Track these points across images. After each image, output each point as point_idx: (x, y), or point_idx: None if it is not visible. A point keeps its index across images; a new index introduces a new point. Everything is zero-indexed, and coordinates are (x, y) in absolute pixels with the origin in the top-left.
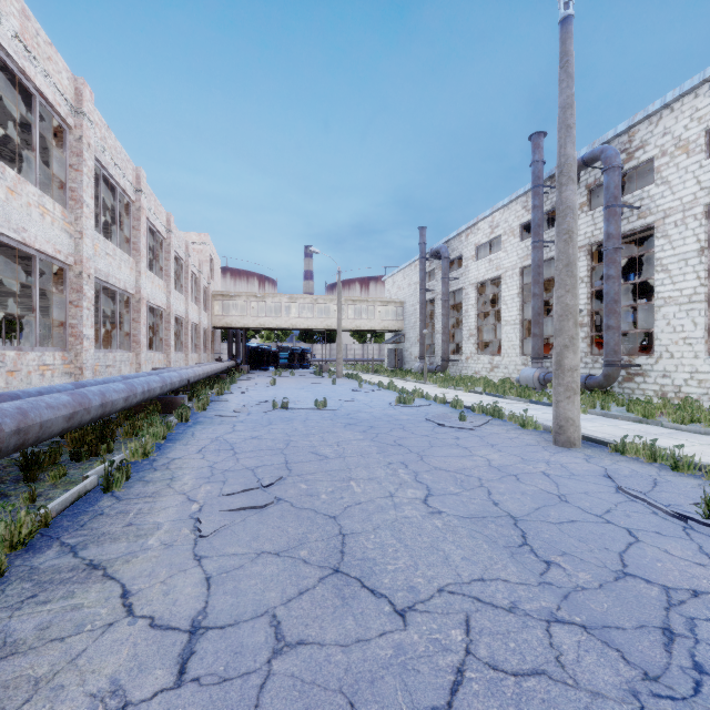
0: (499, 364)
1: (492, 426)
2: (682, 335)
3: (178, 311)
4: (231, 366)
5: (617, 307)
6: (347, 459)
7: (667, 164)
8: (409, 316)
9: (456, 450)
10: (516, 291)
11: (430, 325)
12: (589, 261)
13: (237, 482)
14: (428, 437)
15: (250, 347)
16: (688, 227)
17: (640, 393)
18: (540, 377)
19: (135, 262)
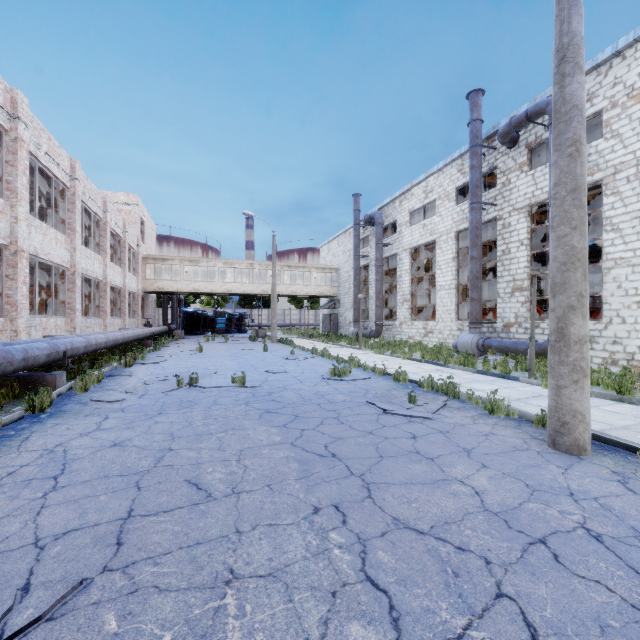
0: (434, 329)
1: (451, 411)
2: (636, 299)
3: (89, 271)
4: (160, 332)
5: None
6: (242, 501)
7: (618, 116)
8: (344, 282)
9: (419, 467)
10: (451, 255)
11: (364, 291)
12: (529, 222)
13: None
14: (373, 436)
15: (186, 312)
16: None
17: None
18: (479, 343)
19: (10, 205)
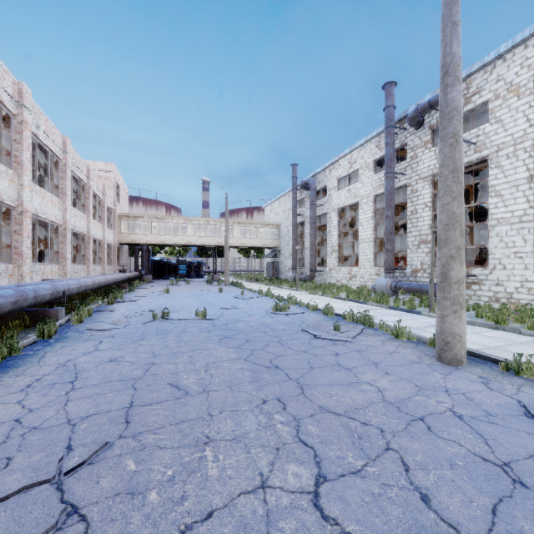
0: (357, 274)
1: (366, 336)
2: (514, 250)
3: (77, 227)
4: (133, 276)
5: None
6: (211, 396)
7: (500, 106)
8: (284, 236)
9: (339, 374)
10: (370, 214)
11: (301, 243)
12: (432, 189)
13: (26, 462)
14: (306, 354)
15: (153, 260)
16: (519, 159)
17: (476, 298)
18: (392, 285)
19: (17, 175)
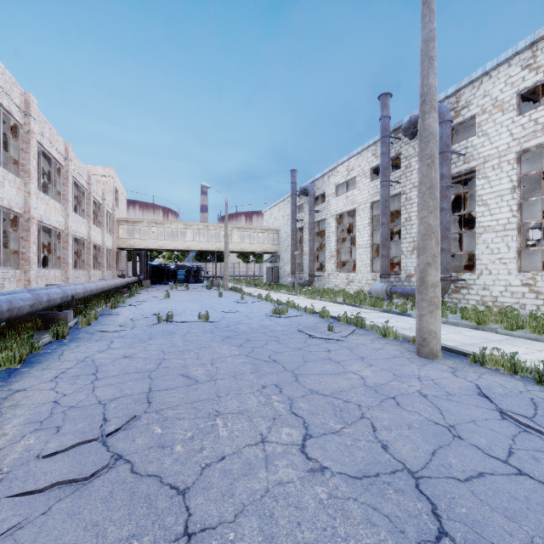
0: (354, 279)
1: (357, 336)
2: (498, 256)
3: (78, 232)
4: (132, 281)
5: (448, 234)
6: (218, 383)
7: (486, 120)
8: (283, 241)
9: (329, 366)
10: (367, 221)
11: (300, 248)
12: None
13: (74, 428)
14: (302, 350)
15: (152, 265)
16: (503, 170)
17: (465, 302)
18: (387, 290)
19: (24, 183)
